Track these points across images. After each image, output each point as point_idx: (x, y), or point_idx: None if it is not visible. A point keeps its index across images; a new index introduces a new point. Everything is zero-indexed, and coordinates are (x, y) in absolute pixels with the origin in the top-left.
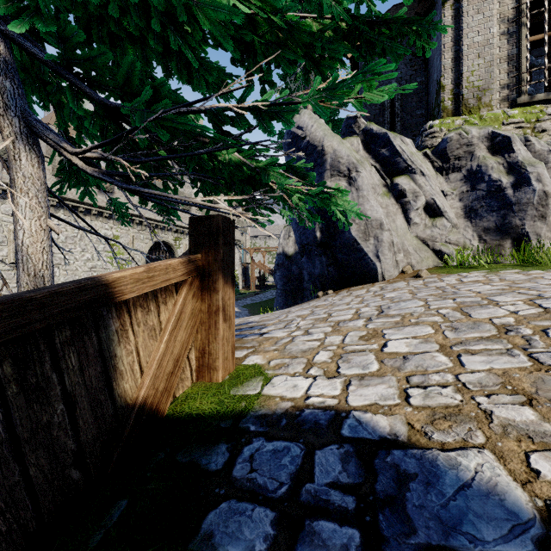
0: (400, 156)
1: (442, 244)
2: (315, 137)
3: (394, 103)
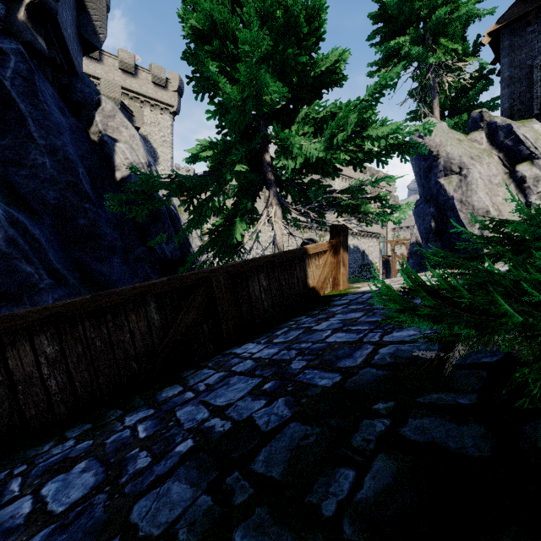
0: (523, 144)
1: None
2: (432, 144)
3: None
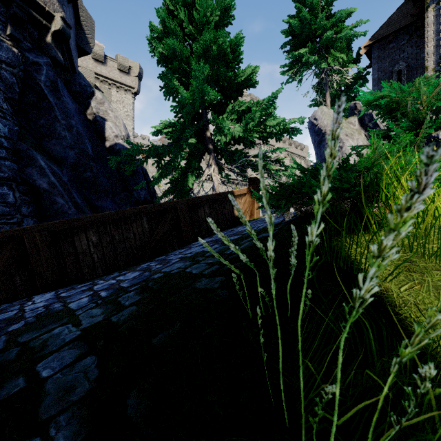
0: (378, 127)
1: None
2: (322, 125)
3: (401, 78)
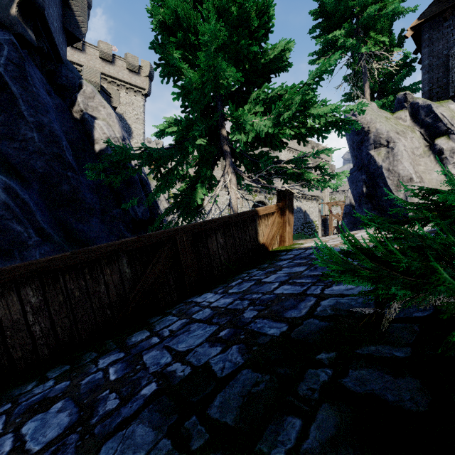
0: (441, 121)
1: None
2: (363, 121)
3: None
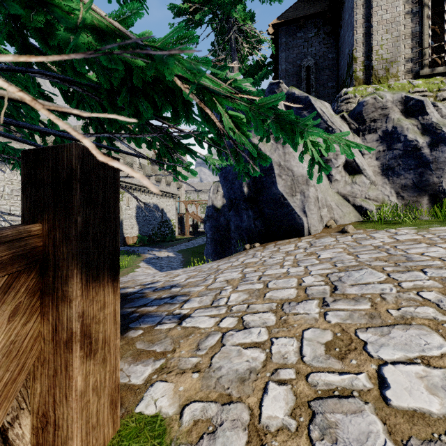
0: (321, 117)
1: (363, 200)
2: None
3: (309, 76)
